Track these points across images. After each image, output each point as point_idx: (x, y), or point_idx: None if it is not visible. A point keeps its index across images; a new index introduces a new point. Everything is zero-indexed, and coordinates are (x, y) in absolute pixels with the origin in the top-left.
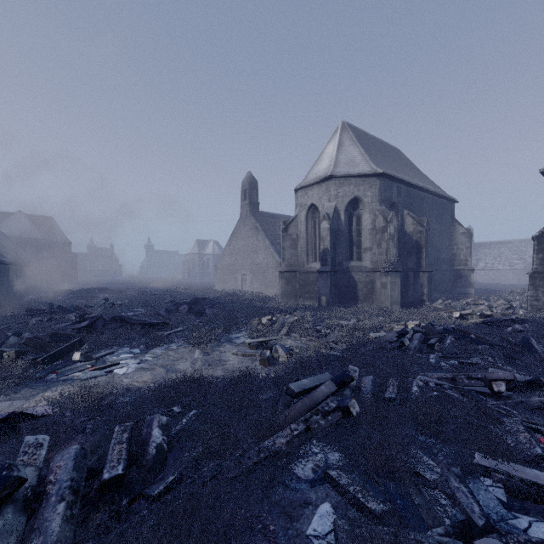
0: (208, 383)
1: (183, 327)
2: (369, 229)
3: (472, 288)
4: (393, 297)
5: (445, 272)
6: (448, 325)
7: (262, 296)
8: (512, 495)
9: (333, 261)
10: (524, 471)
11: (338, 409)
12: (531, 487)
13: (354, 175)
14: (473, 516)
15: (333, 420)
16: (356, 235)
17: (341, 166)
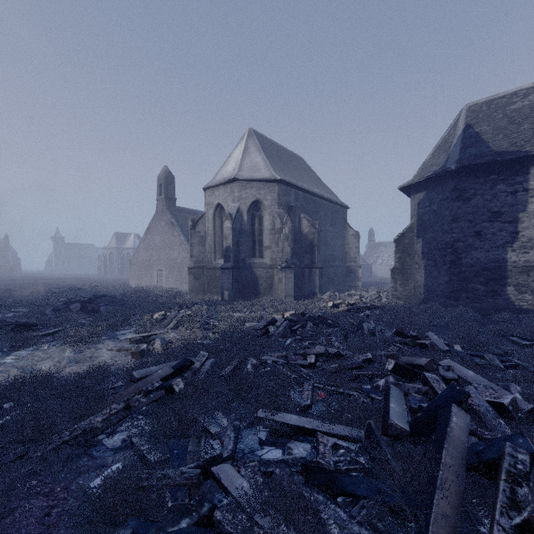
0: (51, 378)
1: (61, 326)
2: (269, 229)
3: (359, 281)
4: (288, 290)
5: (338, 268)
6: (316, 314)
7: (173, 292)
8: (274, 435)
9: (236, 258)
10: (285, 416)
11: (162, 387)
12: (285, 427)
13: (255, 179)
14: (224, 451)
15: (155, 397)
16: (258, 235)
17: (245, 170)
